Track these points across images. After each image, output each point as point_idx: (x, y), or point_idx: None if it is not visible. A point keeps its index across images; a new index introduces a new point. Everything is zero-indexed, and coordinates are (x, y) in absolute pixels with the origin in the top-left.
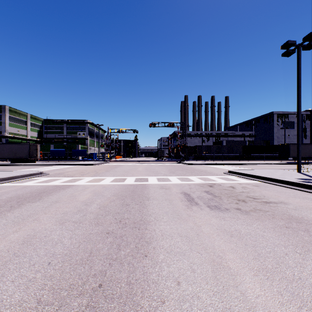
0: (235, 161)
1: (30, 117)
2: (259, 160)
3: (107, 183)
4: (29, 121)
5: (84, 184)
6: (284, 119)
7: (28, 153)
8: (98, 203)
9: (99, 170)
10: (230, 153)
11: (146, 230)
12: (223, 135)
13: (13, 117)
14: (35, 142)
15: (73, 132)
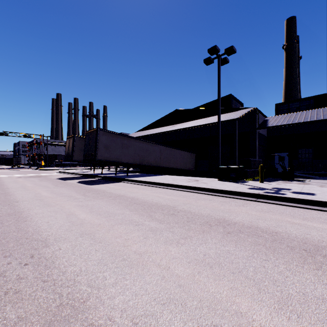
0: (89, 167)
1: None
2: (106, 166)
3: None
4: None
5: None
6: None
7: None
8: None
9: None
10: None
11: (1, 180)
12: None
13: None
14: None
15: None
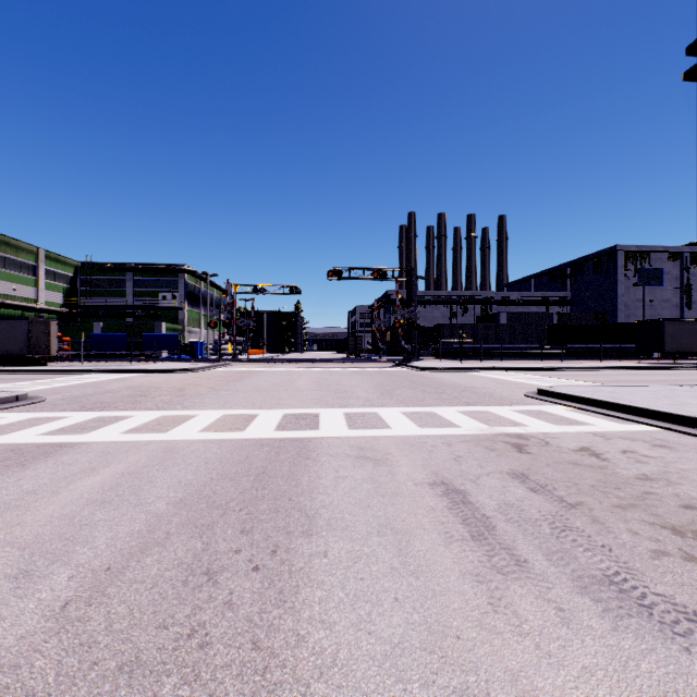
0: (532, 360)
1: (46, 257)
2: (586, 359)
3: (191, 436)
4: (41, 266)
5: (115, 438)
6: (642, 264)
7: (26, 342)
8: (84, 562)
9: (193, 388)
10: (518, 342)
11: None
12: (498, 301)
13: (2, 257)
14: (57, 315)
15: (150, 294)
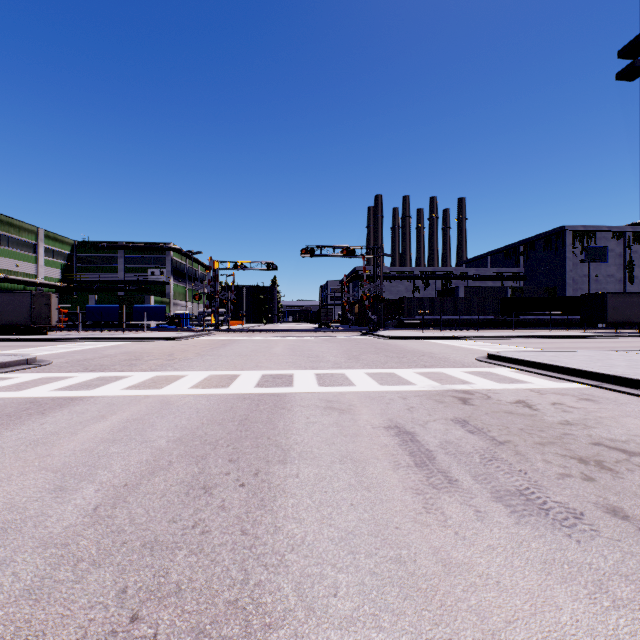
0: (487, 330)
1: (45, 237)
2: (537, 329)
3: (182, 391)
4: (41, 245)
5: (118, 393)
6: (588, 242)
7: (29, 313)
8: (106, 480)
9: (181, 353)
10: (475, 313)
11: None
12: (457, 276)
13: (6, 236)
14: (55, 289)
15: (140, 270)
